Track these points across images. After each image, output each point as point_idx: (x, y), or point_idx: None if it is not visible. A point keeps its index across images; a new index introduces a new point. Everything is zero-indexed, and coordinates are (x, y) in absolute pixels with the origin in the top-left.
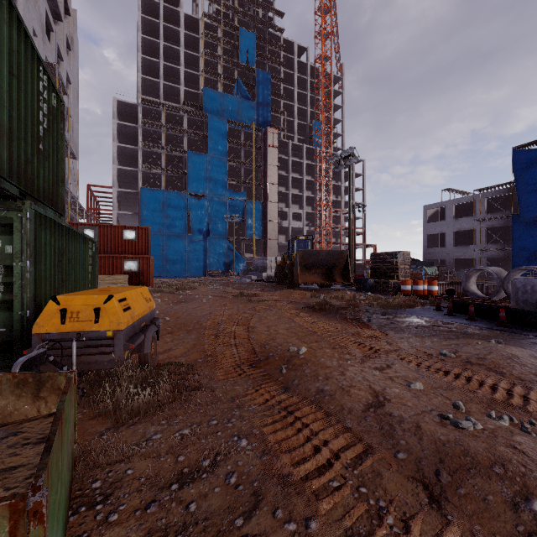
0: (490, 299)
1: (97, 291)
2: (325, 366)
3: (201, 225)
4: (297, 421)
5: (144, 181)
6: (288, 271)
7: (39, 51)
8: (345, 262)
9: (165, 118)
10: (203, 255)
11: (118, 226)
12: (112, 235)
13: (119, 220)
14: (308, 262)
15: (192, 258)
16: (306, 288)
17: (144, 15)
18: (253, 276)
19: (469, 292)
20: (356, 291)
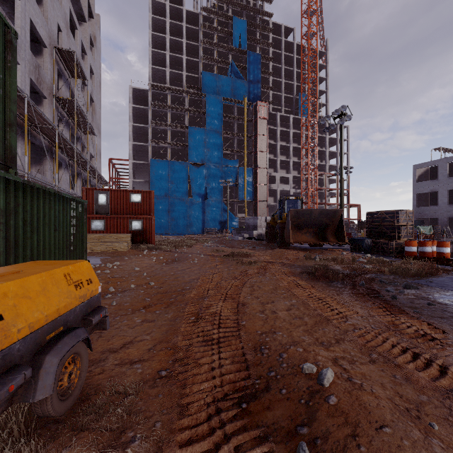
0: None
1: None
2: None
3: (200, 189)
4: None
5: (154, 154)
6: (278, 230)
7: (64, 44)
8: (338, 221)
9: (171, 100)
10: (202, 215)
11: (126, 191)
12: (121, 198)
13: (134, 187)
14: (300, 221)
15: (192, 218)
16: (297, 246)
17: (154, 15)
18: (245, 234)
19: None
20: (350, 251)
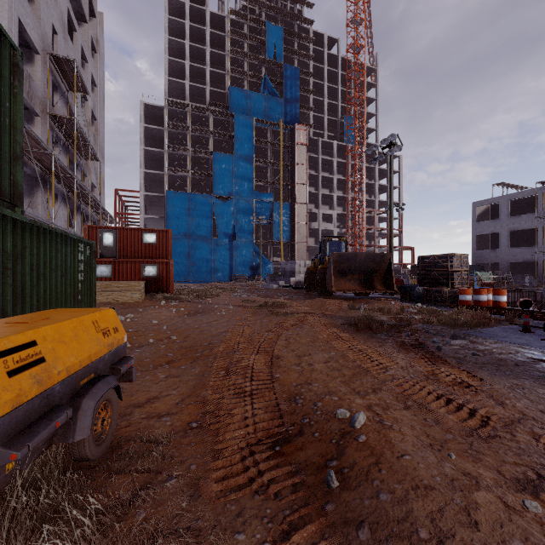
0: None
1: None
2: (421, 483)
3: (227, 228)
4: None
5: (170, 185)
6: (319, 277)
7: (60, 50)
8: (387, 266)
9: (191, 120)
10: (229, 259)
11: (138, 229)
12: (131, 238)
13: (146, 224)
14: (343, 266)
15: (218, 263)
16: (340, 296)
17: (170, 16)
18: (281, 281)
19: None
20: (400, 301)
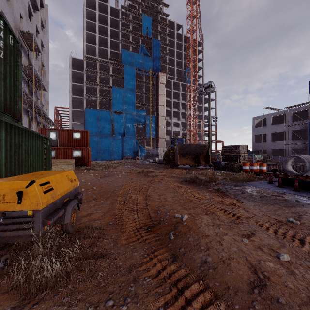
0: (302, 176)
1: (29, 176)
2: (205, 234)
3: (120, 129)
4: (188, 307)
5: (87, 104)
6: (171, 157)
7: (24, 27)
8: (206, 151)
9: (99, 68)
10: (121, 147)
11: (70, 130)
12: (66, 135)
13: (73, 127)
14: (184, 151)
15: (115, 149)
16: (182, 167)
17: (87, 8)
18: (150, 160)
19: (287, 170)
20: (213, 169)
